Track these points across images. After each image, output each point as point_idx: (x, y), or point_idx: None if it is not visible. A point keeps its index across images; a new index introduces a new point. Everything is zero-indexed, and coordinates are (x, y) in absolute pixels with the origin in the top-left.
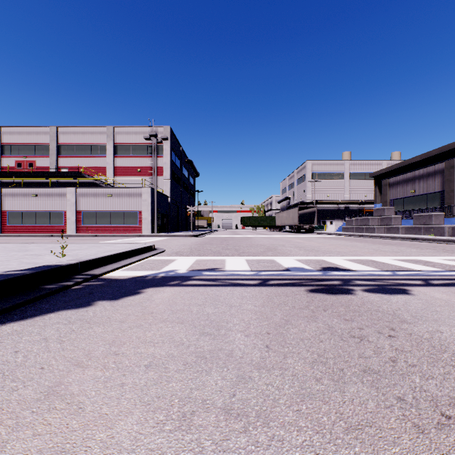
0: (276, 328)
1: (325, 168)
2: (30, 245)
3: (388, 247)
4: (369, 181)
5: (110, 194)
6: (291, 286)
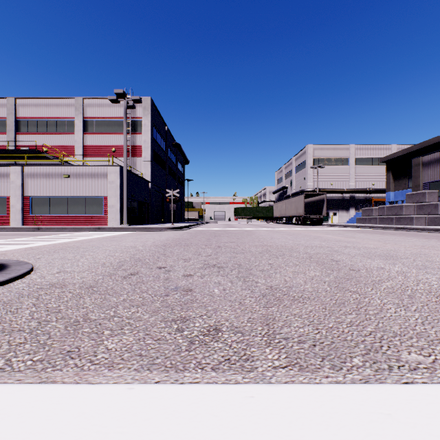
0: None
1: (328, 153)
2: None
3: None
4: (377, 168)
5: (67, 174)
6: None
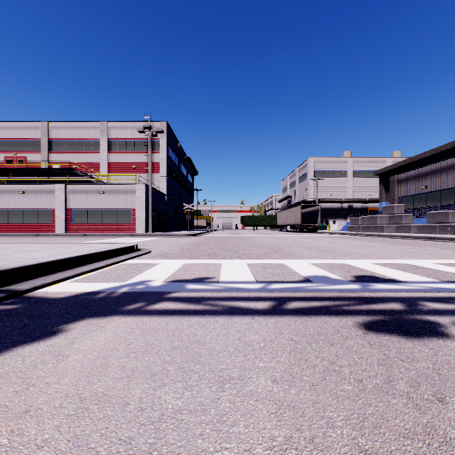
0: None
1: (328, 166)
2: None
3: (412, 248)
4: (373, 179)
5: (102, 191)
6: (327, 316)
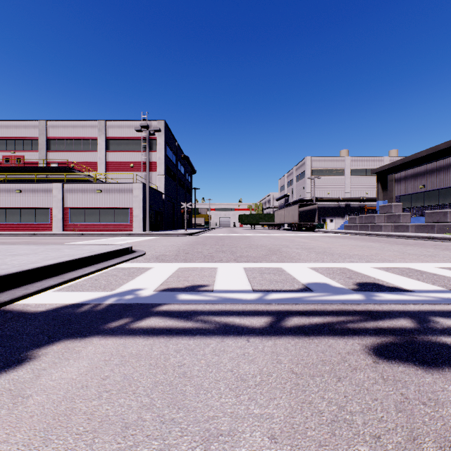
0: None
1: (326, 165)
2: None
3: (412, 249)
4: (370, 178)
5: (99, 190)
6: (330, 337)
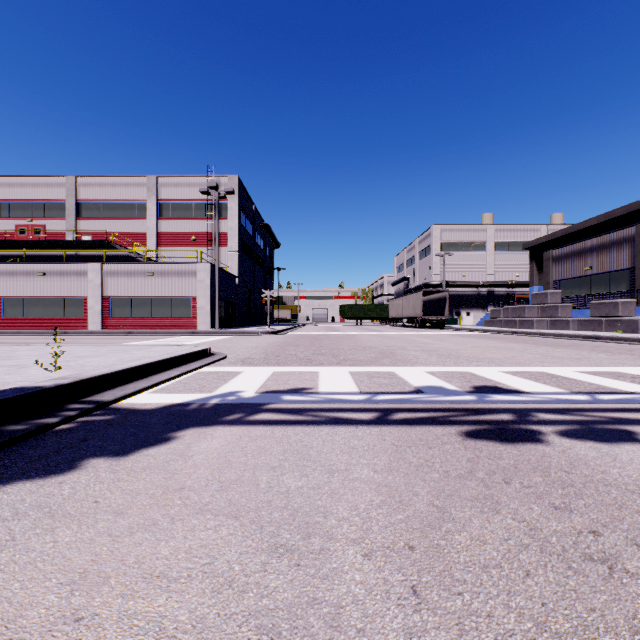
0: (425, 530)
1: (460, 236)
2: (20, 349)
3: (561, 351)
4: (522, 254)
5: (151, 272)
6: (431, 425)
